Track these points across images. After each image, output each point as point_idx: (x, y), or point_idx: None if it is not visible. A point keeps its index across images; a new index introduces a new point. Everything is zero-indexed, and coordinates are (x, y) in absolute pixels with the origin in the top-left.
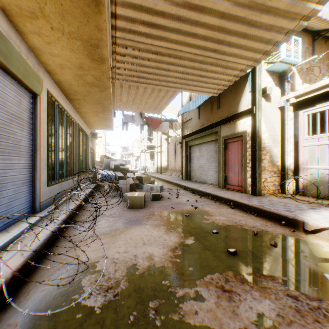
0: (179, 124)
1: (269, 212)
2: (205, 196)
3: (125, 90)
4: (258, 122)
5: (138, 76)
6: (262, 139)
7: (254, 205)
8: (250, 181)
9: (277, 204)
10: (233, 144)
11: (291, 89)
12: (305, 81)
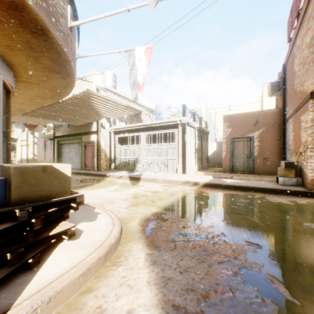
0: (52, 127)
1: (99, 174)
2: (73, 174)
3: (26, 117)
4: (99, 138)
5: (39, 116)
6: (101, 145)
7: (95, 173)
8: (96, 165)
9: (104, 172)
10: (89, 146)
11: (115, 124)
12: (120, 121)
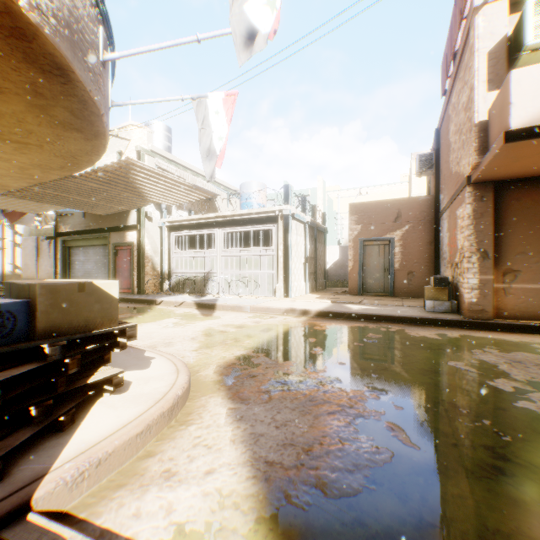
0: (53, 217)
1: (142, 299)
2: None
3: (7, 198)
4: (143, 237)
5: (32, 197)
6: (146, 250)
7: (134, 298)
8: (137, 284)
9: (151, 296)
10: (123, 252)
11: (169, 213)
12: (180, 208)
